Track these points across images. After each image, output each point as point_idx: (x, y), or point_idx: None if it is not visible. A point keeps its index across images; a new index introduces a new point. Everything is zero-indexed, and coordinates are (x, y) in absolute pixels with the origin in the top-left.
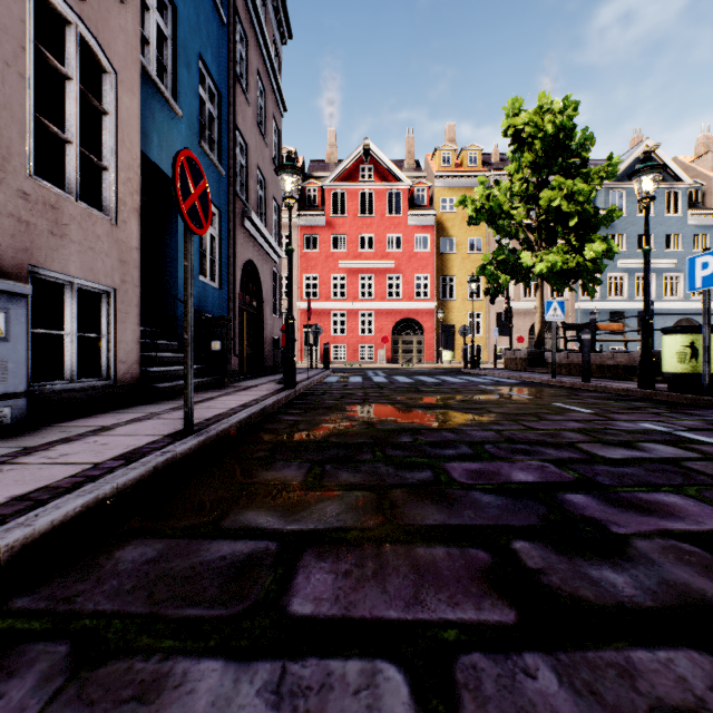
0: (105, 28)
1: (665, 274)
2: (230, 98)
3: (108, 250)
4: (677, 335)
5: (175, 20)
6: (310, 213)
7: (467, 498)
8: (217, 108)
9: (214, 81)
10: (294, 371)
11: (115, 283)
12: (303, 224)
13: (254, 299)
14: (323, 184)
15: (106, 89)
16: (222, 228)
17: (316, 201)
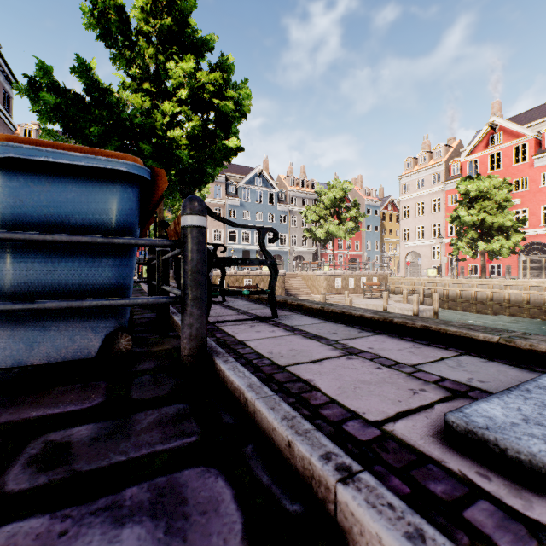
0: None
1: (268, 233)
2: None
3: None
4: (144, 267)
5: None
6: None
7: None
8: None
9: None
10: None
11: None
12: None
13: None
14: None
15: None
16: None
17: None
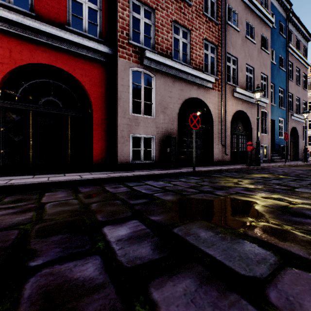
0: (266, 107)
1: None
2: (286, 89)
3: (267, 139)
4: None
5: (274, 87)
6: None
7: None
8: (283, 93)
9: (282, 88)
10: (306, 158)
11: (267, 144)
12: None
13: (294, 137)
14: None
15: (266, 115)
16: (284, 123)
17: None
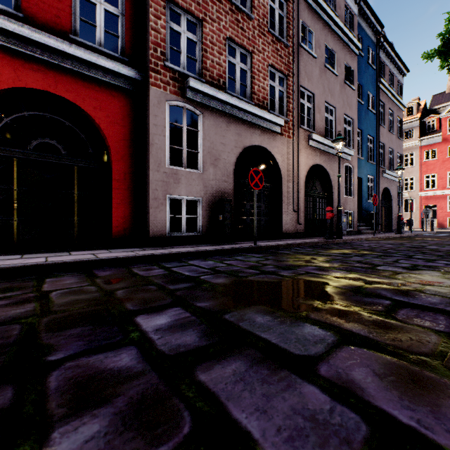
0: (351, 161)
1: None
2: (377, 137)
3: (352, 203)
4: None
5: (361, 134)
6: (428, 137)
7: (415, 241)
8: (372, 143)
9: (371, 136)
10: (400, 229)
11: (353, 210)
12: (423, 145)
13: (387, 201)
14: (439, 116)
15: (351, 171)
16: (374, 182)
17: (434, 127)
